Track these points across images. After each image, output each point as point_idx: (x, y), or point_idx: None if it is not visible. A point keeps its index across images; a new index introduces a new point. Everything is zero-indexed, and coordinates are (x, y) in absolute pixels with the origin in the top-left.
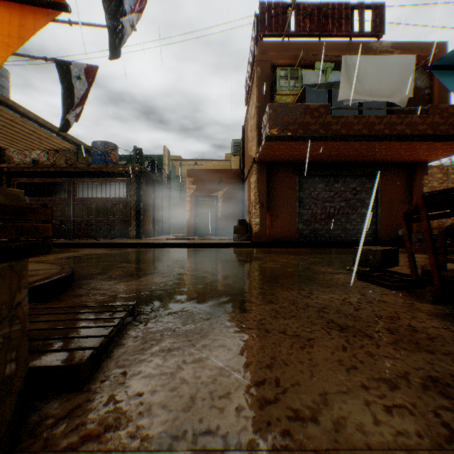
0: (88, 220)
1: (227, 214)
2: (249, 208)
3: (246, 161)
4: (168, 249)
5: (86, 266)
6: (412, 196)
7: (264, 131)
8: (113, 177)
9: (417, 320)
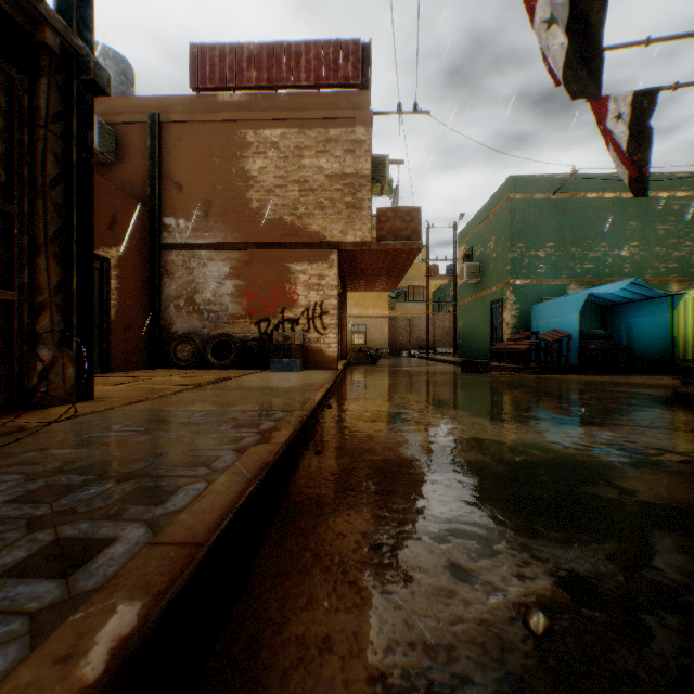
0: None
1: (127, 313)
2: (268, 313)
3: (212, 211)
4: (365, 394)
5: (622, 404)
6: (344, 319)
7: (396, 227)
8: None
9: (598, 377)
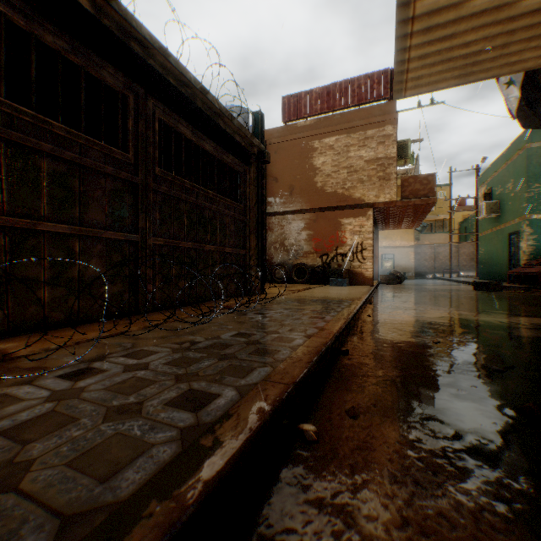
0: (183, 249)
1: None
2: (327, 250)
3: (294, 191)
4: (391, 299)
5: None
6: (376, 251)
7: (416, 189)
8: (231, 151)
9: None
